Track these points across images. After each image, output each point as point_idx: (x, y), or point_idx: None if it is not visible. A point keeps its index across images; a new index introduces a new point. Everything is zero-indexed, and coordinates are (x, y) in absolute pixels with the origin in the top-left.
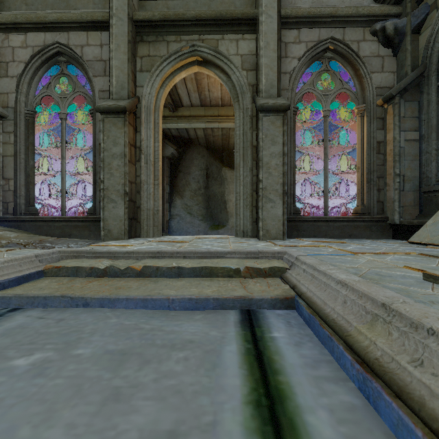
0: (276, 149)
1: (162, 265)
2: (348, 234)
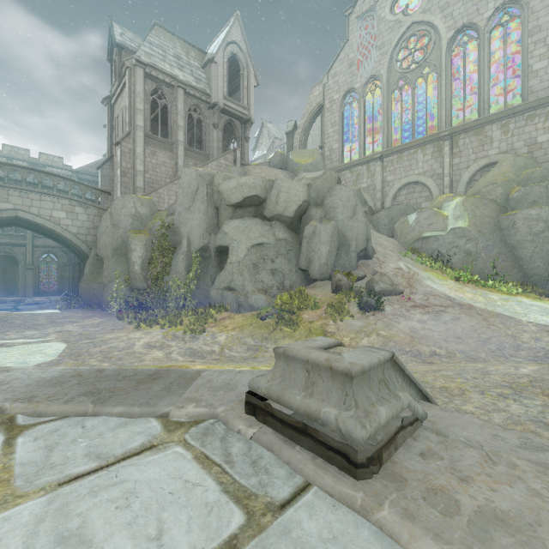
0: (31, 277)
1: (5, 301)
2: (54, 295)
